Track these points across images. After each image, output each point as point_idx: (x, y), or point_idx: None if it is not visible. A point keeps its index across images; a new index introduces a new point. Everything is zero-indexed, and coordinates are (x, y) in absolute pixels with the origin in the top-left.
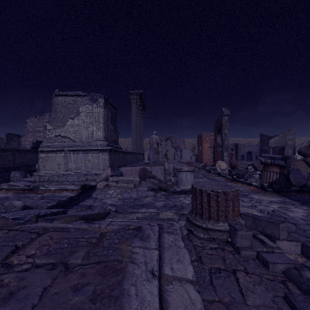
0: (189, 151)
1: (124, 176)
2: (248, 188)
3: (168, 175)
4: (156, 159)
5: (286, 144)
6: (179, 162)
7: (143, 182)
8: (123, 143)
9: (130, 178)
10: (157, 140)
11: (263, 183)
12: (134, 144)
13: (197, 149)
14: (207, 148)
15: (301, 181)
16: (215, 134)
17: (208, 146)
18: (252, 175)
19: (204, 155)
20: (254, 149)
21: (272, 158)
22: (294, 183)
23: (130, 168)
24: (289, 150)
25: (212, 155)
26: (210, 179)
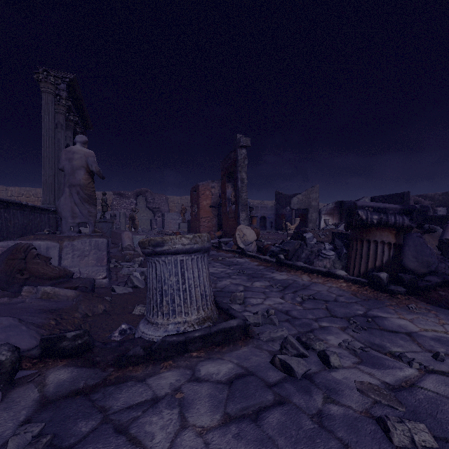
0: (176, 216)
1: None
2: (337, 287)
3: (129, 260)
4: (84, 218)
5: (310, 205)
6: (160, 233)
7: None
8: None
9: None
10: (89, 160)
11: (361, 270)
12: (48, 190)
13: (189, 213)
14: (207, 209)
15: (432, 261)
16: (223, 182)
17: (209, 204)
18: (320, 252)
19: (202, 221)
20: (268, 213)
21: (380, 211)
22: (415, 266)
23: None
24: (313, 214)
25: (216, 220)
26: (229, 265)
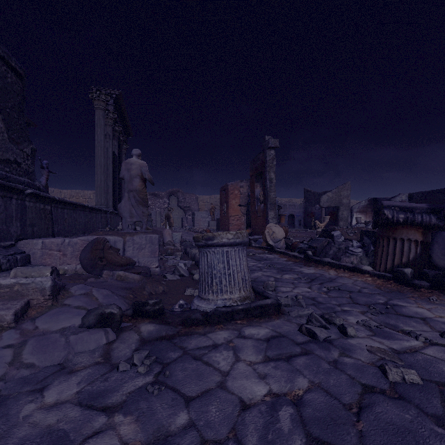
0: (205, 215)
1: (35, 264)
2: (362, 281)
3: (170, 254)
4: (139, 218)
5: (341, 203)
6: (191, 231)
7: (75, 288)
8: (90, 198)
9: (6, 283)
10: (143, 170)
11: (387, 266)
12: (100, 193)
13: (217, 212)
14: (236, 208)
15: None
16: (251, 182)
17: (238, 203)
18: (348, 249)
19: (231, 219)
20: (297, 212)
21: (406, 210)
22: None
23: (58, 242)
24: (344, 212)
25: (244, 219)
26: (259, 260)
